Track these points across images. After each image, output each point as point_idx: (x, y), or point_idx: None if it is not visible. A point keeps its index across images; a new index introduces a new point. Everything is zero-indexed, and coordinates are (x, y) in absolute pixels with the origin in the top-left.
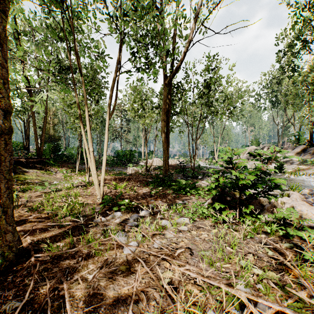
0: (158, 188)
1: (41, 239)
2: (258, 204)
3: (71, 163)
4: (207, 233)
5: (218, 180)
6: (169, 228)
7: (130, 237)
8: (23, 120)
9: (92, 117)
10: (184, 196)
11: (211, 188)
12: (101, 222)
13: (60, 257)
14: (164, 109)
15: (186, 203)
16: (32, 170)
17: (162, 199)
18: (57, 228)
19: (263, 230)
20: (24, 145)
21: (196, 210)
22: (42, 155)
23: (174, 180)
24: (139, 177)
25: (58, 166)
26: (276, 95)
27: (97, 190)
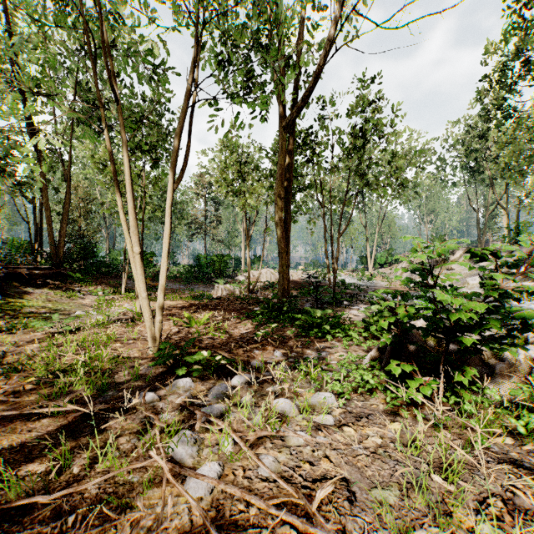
0: (270, 325)
1: (0, 451)
2: (480, 363)
3: (115, 278)
4: (379, 434)
5: (396, 312)
6: (294, 420)
7: (205, 445)
8: (32, 202)
9: (150, 195)
10: (319, 340)
11: (381, 329)
12: (146, 405)
13: (24, 512)
14: (281, 176)
15: (326, 358)
16: (41, 289)
17: (278, 348)
18: (48, 419)
19: (503, 425)
20: (32, 246)
21: (349, 373)
22: (63, 263)
23: (300, 309)
24: (234, 303)
25: (90, 283)
26: (476, 159)
27: (148, 331)
